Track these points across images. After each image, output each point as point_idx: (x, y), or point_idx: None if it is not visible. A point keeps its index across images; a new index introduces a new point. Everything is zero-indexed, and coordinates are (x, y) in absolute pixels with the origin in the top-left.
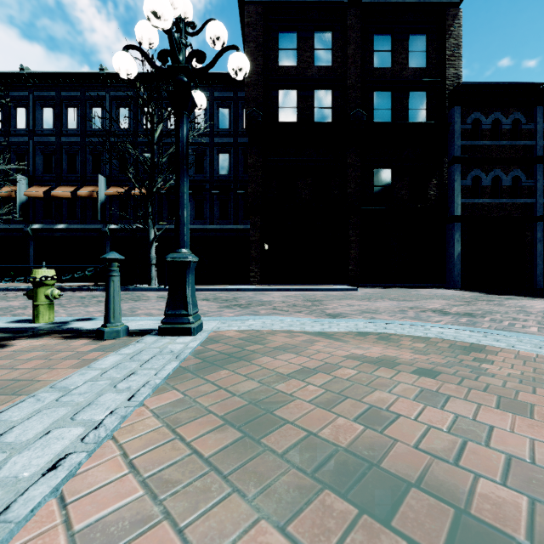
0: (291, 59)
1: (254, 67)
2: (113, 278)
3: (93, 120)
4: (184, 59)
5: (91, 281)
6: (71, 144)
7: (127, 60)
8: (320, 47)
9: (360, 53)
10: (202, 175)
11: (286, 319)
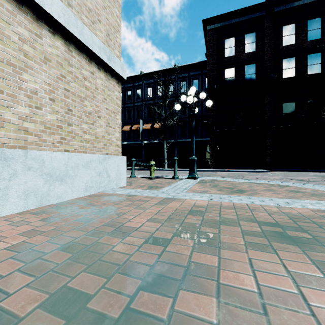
0: (232, 52)
1: (211, 61)
2: (176, 164)
3: (137, 95)
4: (193, 104)
5: (138, 166)
6: (129, 107)
7: (179, 106)
8: (248, 42)
9: (273, 40)
10: (185, 115)
11: (224, 178)
